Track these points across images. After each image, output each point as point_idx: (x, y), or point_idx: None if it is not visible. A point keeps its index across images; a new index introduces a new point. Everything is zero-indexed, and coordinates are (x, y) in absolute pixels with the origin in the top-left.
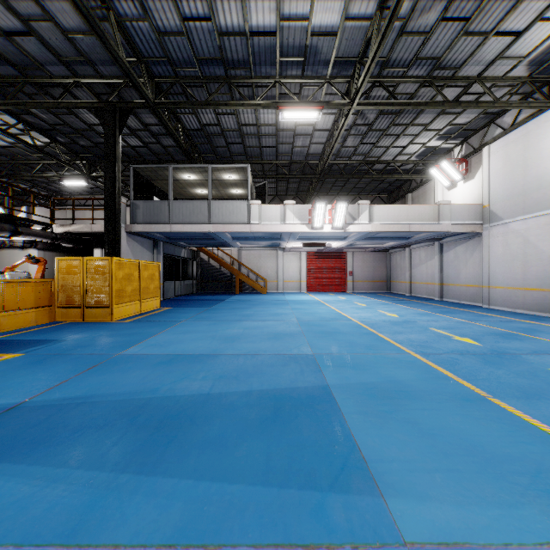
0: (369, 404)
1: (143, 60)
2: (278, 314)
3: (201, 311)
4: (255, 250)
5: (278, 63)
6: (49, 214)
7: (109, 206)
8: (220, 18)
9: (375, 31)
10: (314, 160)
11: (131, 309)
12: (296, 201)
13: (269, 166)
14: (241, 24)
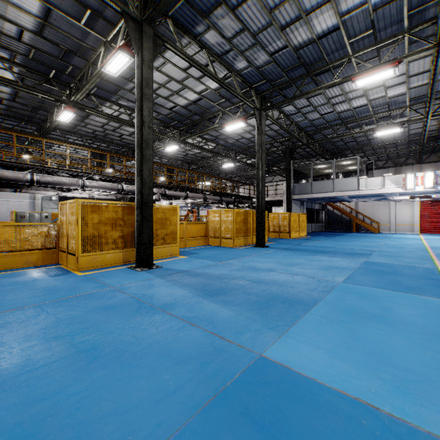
0: (382, 256)
1: (302, 129)
2: (374, 241)
3: (328, 238)
4: (369, 202)
5: (371, 111)
6: (246, 189)
7: (287, 191)
8: (338, 109)
9: (428, 90)
10: (416, 136)
11: (295, 235)
12: (409, 161)
13: (377, 146)
14: (348, 108)
